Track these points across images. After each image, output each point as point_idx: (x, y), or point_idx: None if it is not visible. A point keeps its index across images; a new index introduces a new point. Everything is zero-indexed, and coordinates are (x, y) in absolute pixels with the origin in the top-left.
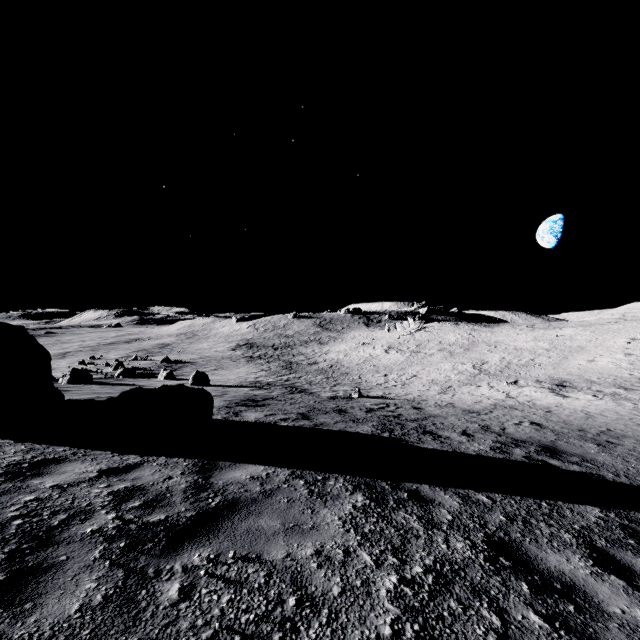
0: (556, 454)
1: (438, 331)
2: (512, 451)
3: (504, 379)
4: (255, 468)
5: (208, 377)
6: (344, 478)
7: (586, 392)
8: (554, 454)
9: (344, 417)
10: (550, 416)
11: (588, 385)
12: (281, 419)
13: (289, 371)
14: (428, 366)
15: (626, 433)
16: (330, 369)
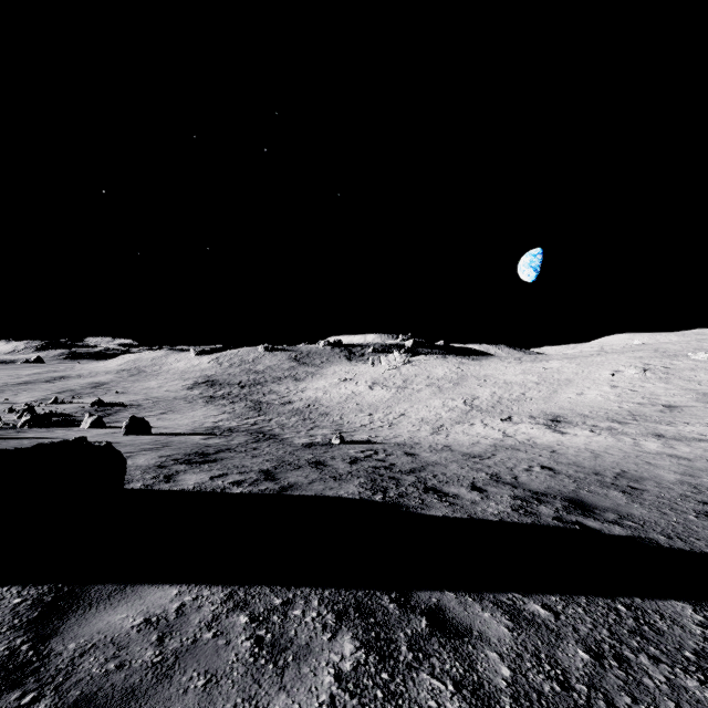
0: (588, 510)
1: (426, 365)
2: (538, 510)
3: (497, 415)
4: (160, 594)
5: (148, 424)
6: (320, 596)
7: (582, 427)
8: (586, 510)
9: (322, 473)
10: (558, 457)
11: (582, 420)
12: (234, 482)
13: (258, 413)
14: (417, 403)
15: (642, 474)
16: (307, 409)
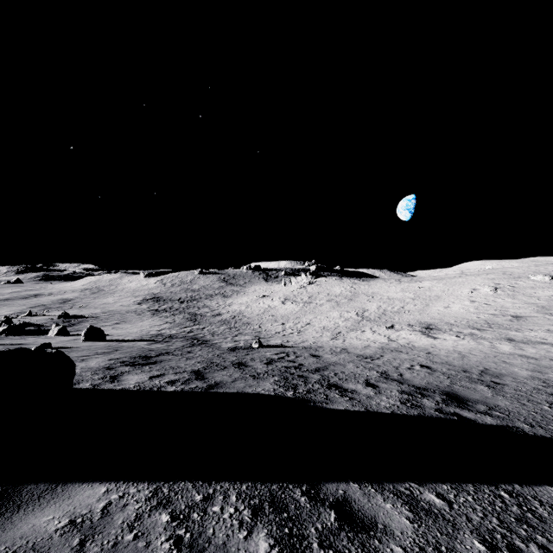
0: (462, 403)
1: (326, 285)
2: (422, 403)
3: (383, 324)
4: (89, 493)
5: (103, 332)
6: (238, 491)
7: (450, 333)
8: (460, 403)
9: (244, 372)
10: (433, 358)
11: (449, 327)
12: (169, 381)
13: (193, 323)
14: (319, 315)
15: (501, 371)
16: (233, 320)
